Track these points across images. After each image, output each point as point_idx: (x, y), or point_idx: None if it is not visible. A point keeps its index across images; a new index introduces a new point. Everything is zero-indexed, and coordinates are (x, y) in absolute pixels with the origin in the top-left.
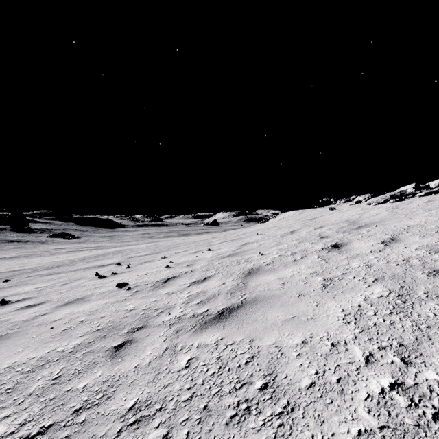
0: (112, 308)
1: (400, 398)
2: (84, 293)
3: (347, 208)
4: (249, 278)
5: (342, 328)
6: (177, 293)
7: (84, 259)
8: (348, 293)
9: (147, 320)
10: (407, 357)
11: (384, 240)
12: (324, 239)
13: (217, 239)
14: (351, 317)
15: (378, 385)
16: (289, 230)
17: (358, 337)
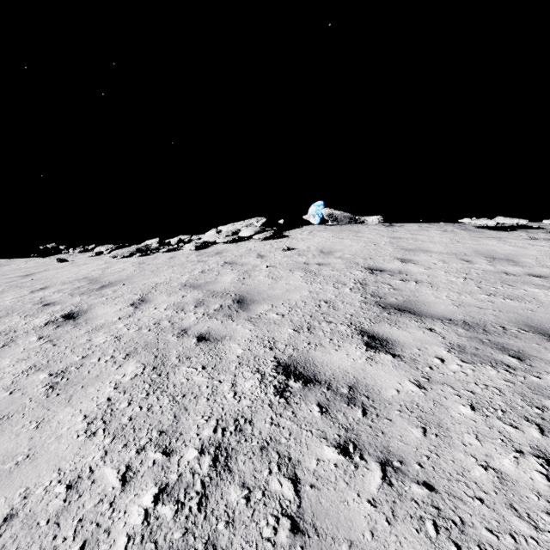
0: None
1: (167, 509)
2: None
3: (85, 260)
4: None
5: (85, 447)
6: None
7: None
8: (92, 385)
9: None
10: (168, 446)
11: (134, 302)
12: (50, 306)
13: None
14: (98, 423)
15: (141, 509)
16: None
17: (110, 450)
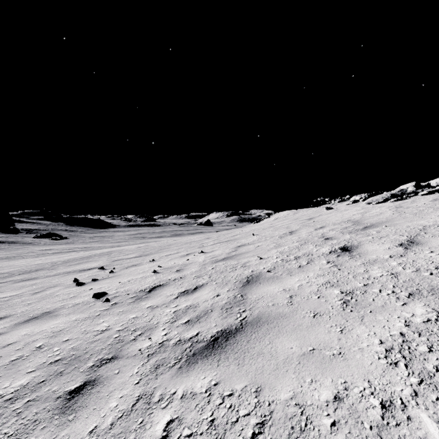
0: (80, 327)
1: None
2: (55, 305)
3: (345, 207)
4: (248, 288)
5: (389, 373)
6: (162, 308)
7: (67, 262)
8: (379, 313)
9: (121, 347)
10: None
11: (401, 242)
12: (329, 240)
13: (211, 239)
14: (397, 355)
15: None
16: (288, 231)
17: (419, 392)
